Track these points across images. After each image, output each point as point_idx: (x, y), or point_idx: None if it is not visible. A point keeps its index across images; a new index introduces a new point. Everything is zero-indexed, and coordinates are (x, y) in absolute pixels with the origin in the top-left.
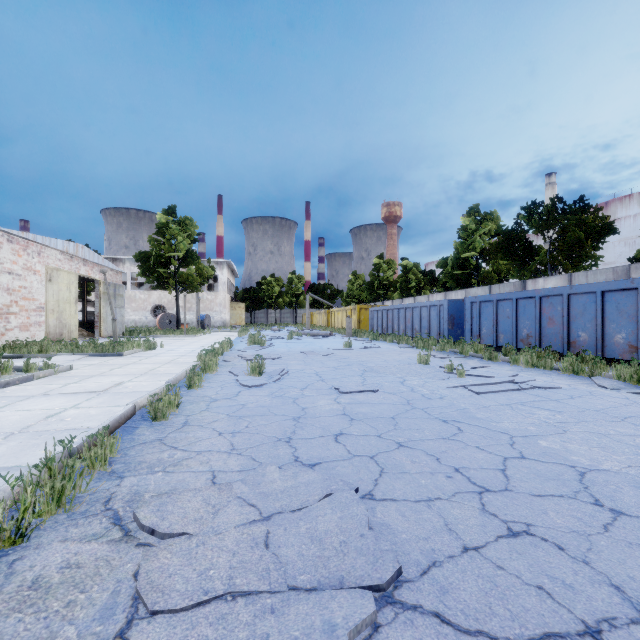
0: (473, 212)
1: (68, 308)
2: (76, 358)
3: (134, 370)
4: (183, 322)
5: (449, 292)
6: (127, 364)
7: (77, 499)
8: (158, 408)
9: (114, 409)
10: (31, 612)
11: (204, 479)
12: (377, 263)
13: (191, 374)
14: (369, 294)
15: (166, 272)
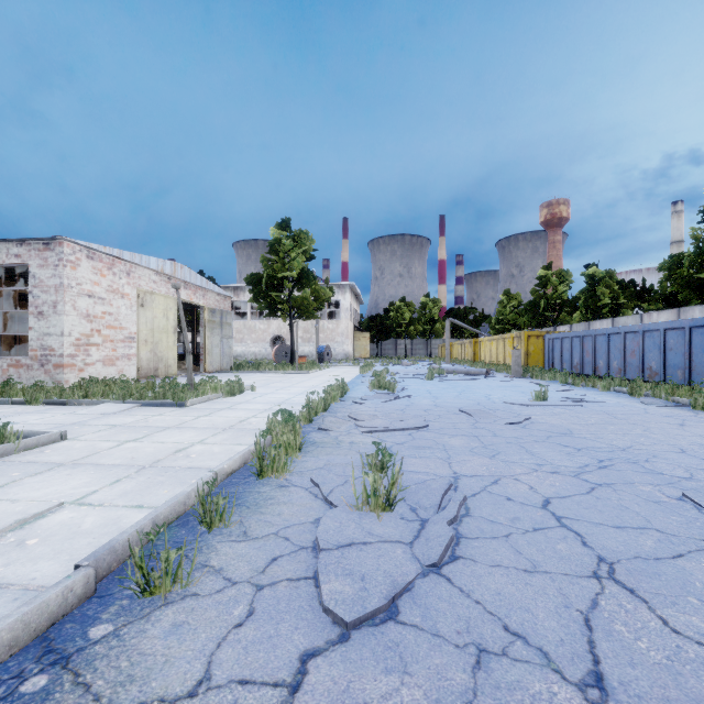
0: None
1: (165, 338)
2: (119, 409)
3: (149, 449)
4: (302, 354)
5: (687, 308)
6: (164, 428)
7: None
8: None
9: None
10: None
11: None
12: (542, 276)
13: (199, 504)
14: (531, 318)
15: (279, 296)
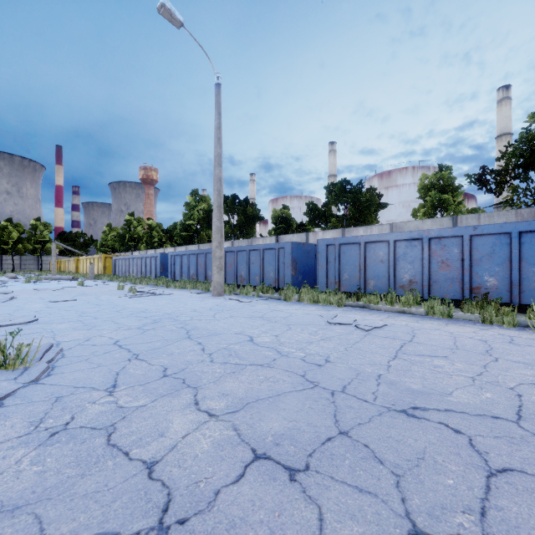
0: (195, 194)
1: None
2: None
3: None
4: None
5: (177, 247)
6: None
7: None
8: None
9: None
10: None
11: None
12: (129, 219)
13: None
14: (121, 245)
15: None
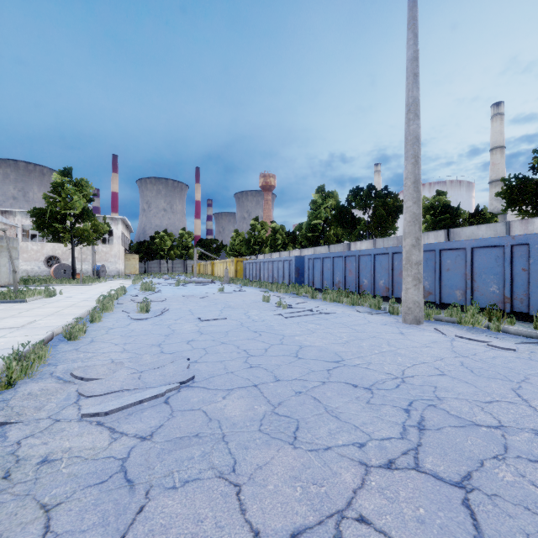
0: (320, 190)
1: None
2: None
3: (41, 312)
4: (78, 272)
5: (303, 249)
6: (33, 308)
7: (33, 374)
8: (72, 332)
9: (36, 337)
10: (32, 400)
11: (107, 362)
12: (253, 224)
13: (92, 313)
14: (247, 249)
15: (62, 227)
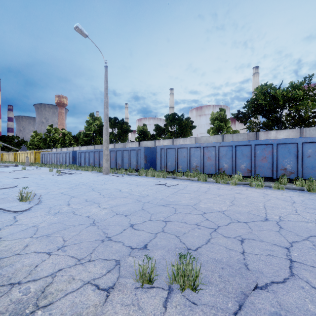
0: (92, 115)
1: None
2: None
3: None
4: None
5: (81, 146)
6: None
7: None
8: None
9: None
10: None
11: None
12: (49, 129)
13: None
14: (44, 144)
15: None
